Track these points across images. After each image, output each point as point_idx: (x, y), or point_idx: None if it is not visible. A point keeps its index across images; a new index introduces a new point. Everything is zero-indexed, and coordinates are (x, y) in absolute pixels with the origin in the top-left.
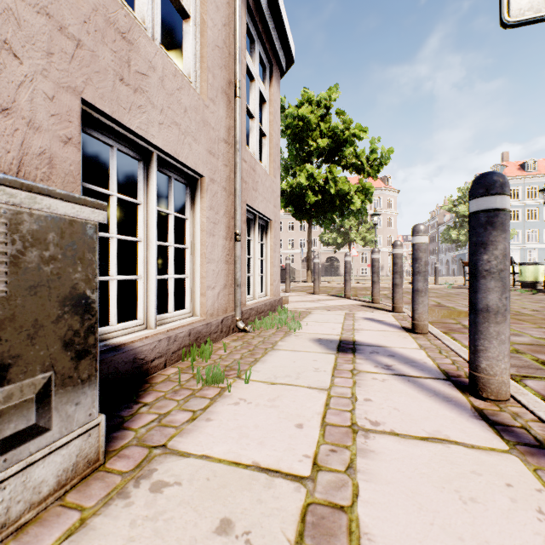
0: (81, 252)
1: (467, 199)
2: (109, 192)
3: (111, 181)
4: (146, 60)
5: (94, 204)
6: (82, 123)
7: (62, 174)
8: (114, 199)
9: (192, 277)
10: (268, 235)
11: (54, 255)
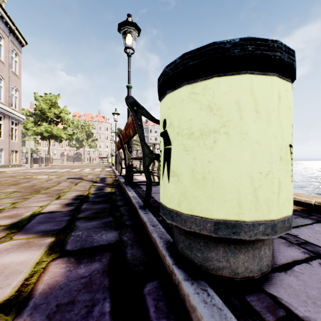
0: None
1: None
2: None
3: None
4: None
5: None
6: None
7: None
8: None
9: (3, 160)
10: (18, 153)
11: None
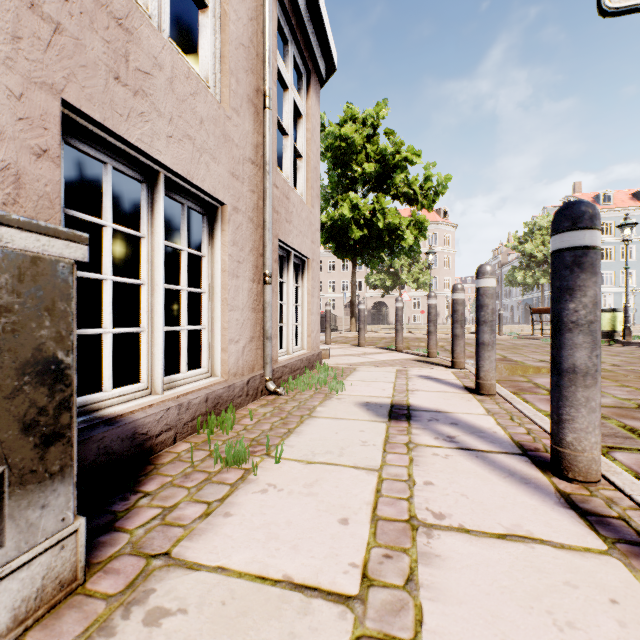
0: (49, 300)
1: (534, 236)
2: (101, 222)
3: (104, 208)
4: (149, 56)
5: (70, 236)
6: (64, 131)
7: (34, 196)
8: (108, 231)
9: (211, 328)
10: (305, 276)
11: (7, 306)
